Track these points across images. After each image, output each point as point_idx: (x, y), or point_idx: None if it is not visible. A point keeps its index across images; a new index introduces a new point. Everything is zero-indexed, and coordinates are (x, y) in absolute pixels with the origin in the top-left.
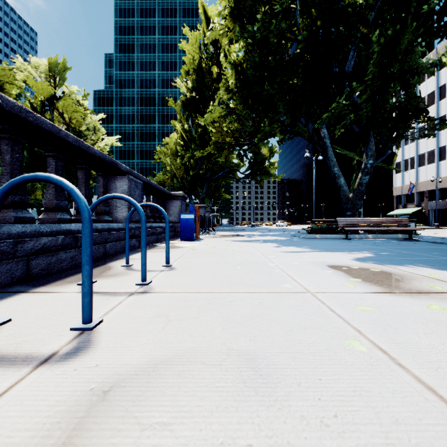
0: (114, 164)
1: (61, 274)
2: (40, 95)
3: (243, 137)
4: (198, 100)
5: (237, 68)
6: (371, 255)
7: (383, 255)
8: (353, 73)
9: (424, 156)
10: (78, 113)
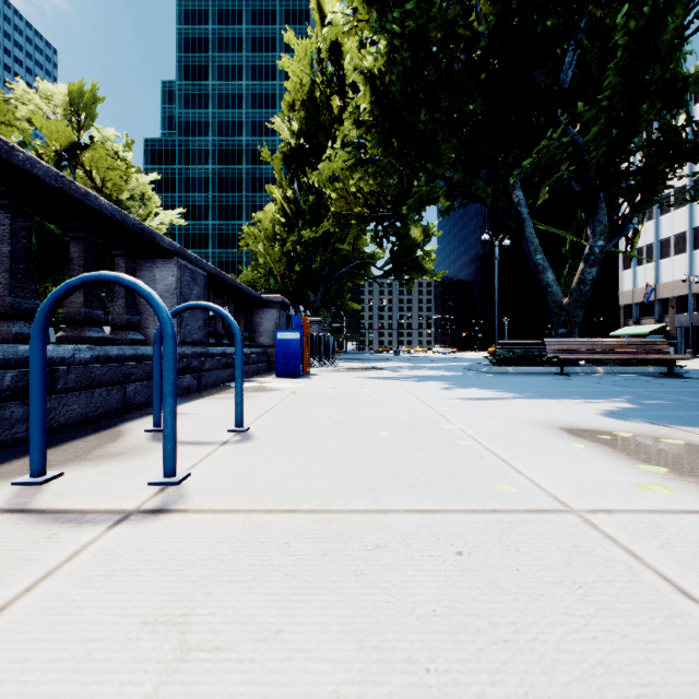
0: (145, 234)
1: (3, 451)
2: (53, 142)
3: (382, 205)
4: (309, 151)
5: (374, 82)
6: (630, 405)
7: (654, 405)
8: (572, 90)
9: (670, 243)
10: (116, 171)
